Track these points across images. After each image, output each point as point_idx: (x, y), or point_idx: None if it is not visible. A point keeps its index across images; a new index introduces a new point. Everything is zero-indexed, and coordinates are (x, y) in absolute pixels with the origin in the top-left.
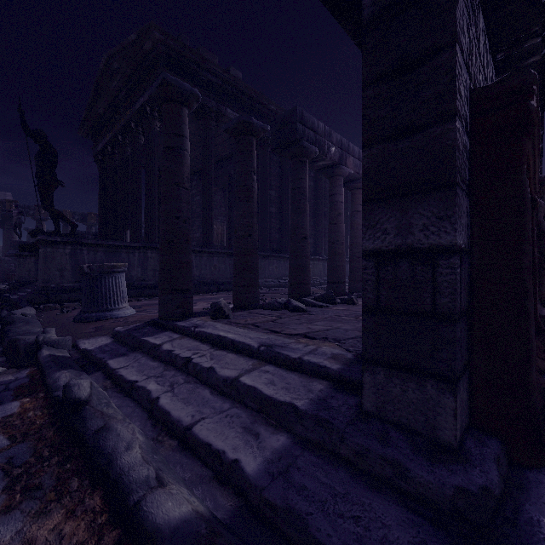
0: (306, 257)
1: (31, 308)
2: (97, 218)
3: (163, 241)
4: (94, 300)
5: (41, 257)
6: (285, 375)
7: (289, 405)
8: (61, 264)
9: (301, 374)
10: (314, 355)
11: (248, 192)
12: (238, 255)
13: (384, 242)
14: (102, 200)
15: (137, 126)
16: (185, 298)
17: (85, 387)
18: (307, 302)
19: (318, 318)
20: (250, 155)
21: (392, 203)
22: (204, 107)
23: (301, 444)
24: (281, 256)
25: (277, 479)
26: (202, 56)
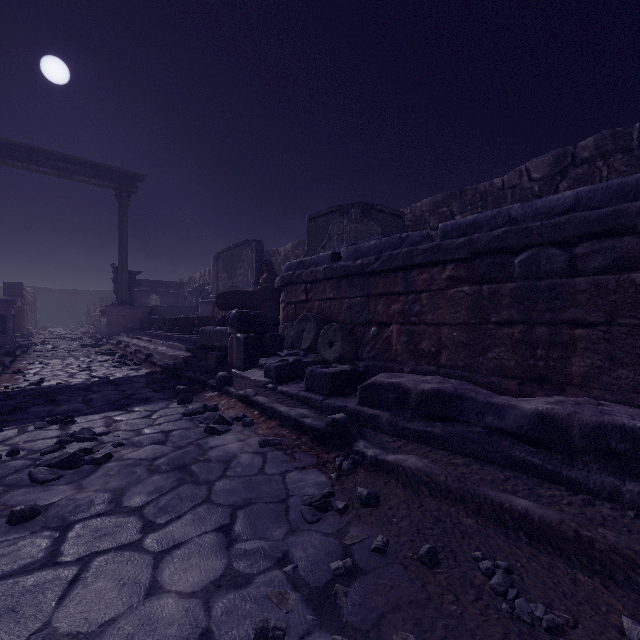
0: None
1: None
2: None
3: None
4: None
5: None
6: None
7: None
8: None
9: None
10: None
11: None
12: None
13: None
14: None
15: None
16: None
17: None
18: None
19: None
20: None
21: None
22: None
23: None
24: None
25: None
26: None
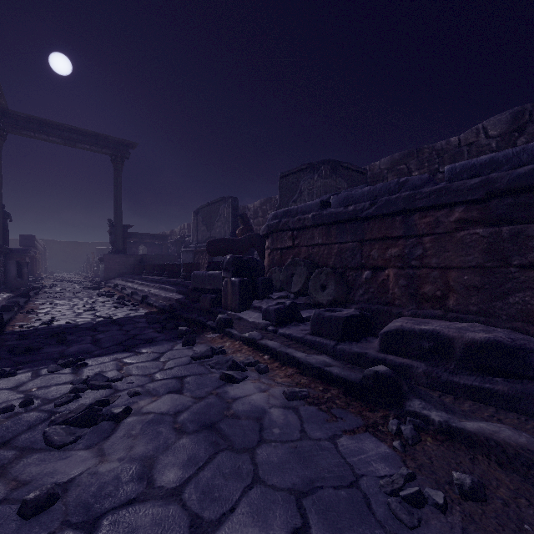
0: None
1: None
2: None
3: None
4: None
5: None
6: None
7: None
8: None
9: None
10: None
11: None
12: None
13: None
14: None
15: None
16: None
17: None
18: None
19: None
20: None
21: None
22: None
23: None
24: None
25: None
26: None
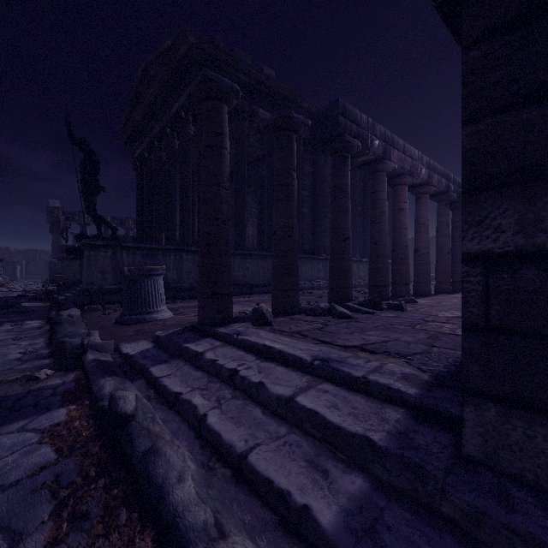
0: (348, 259)
1: (77, 309)
2: (134, 222)
3: (203, 243)
4: (134, 302)
5: (85, 260)
6: (349, 396)
7: (362, 439)
8: (103, 267)
9: (368, 397)
10: (381, 374)
11: (288, 191)
12: (278, 258)
13: (496, 242)
14: (139, 205)
15: (172, 131)
16: (225, 303)
17: (131, 400)
18: (351, 308)
19: (369, 326)
20: (290, 152)
21: (509, 191)
22: (237, 108)
23: (383, 490)
24: (314, 258)
25: (363, 541)
26: (235, 57)
